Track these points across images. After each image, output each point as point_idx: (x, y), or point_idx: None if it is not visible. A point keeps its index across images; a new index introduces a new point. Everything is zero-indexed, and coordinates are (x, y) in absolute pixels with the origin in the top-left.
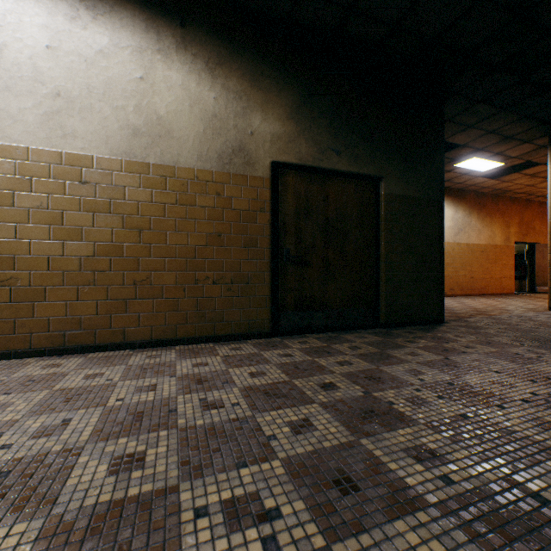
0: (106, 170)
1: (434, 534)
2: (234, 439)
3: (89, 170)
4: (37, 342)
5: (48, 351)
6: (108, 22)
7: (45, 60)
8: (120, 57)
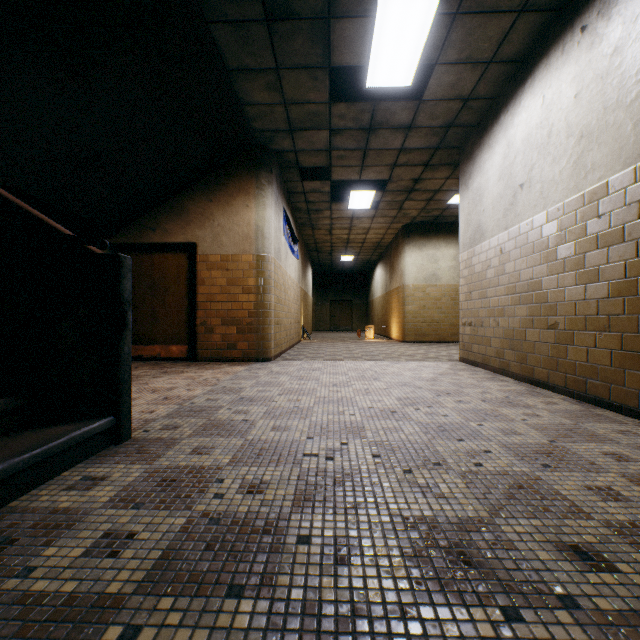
0: (618, 190)
1: (275, 501)
2: (409, 457)
3: (603, 200)
4: (568, 382)
5: (574, 394)
6: (620, 7)
7: (572, 112)
8: (632, 34)
